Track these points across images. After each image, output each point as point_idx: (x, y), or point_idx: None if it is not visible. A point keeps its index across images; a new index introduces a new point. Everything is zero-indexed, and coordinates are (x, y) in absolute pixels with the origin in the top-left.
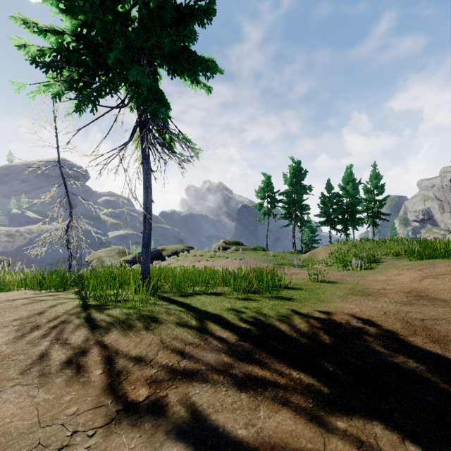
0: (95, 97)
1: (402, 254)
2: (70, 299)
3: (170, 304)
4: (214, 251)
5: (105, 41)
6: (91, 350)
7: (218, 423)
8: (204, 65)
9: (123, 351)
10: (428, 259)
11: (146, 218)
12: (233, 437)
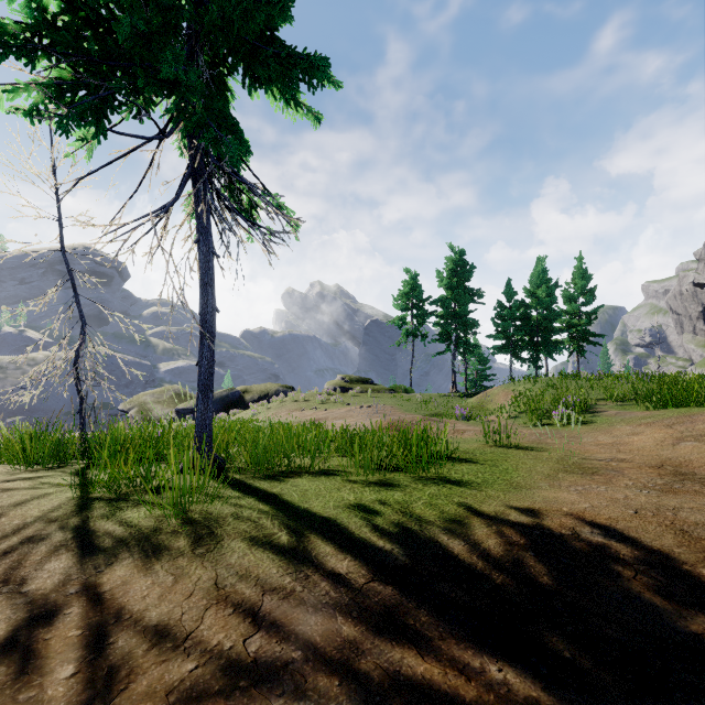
0: (99, 110)
1: (630, 399)
2: (61, 487)
3: (243, 495)
4: (327, 394)
5: (123, 12)
6: (65, 610)
7: None
8: (306, 64)
9: (133, 611)
10: (676, 407)
11: (204, 338)
12: None
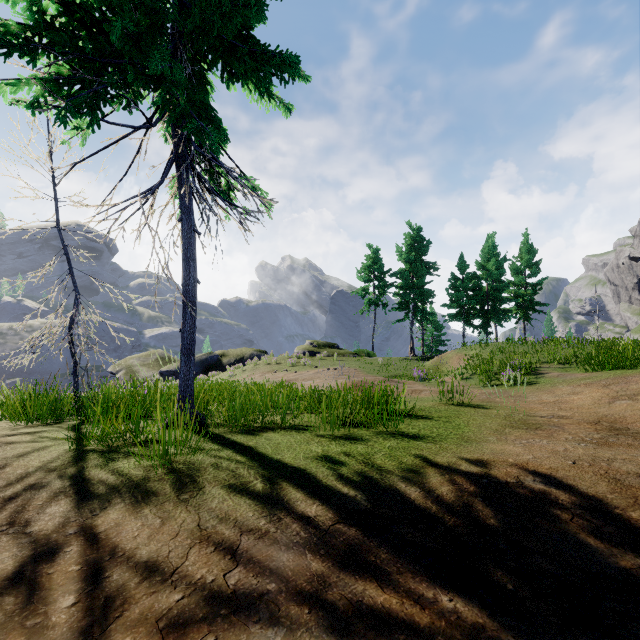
0: (94, 103)
1: (571, 362)
2: (58, 441)
3: (222, 448)
4: (297, 358)
5: (114, 15)
6: (66, 548)
7: None
8: (278, 60)
9: (126, 549)
10: (612, 369)
11: (186, 307)
12: None
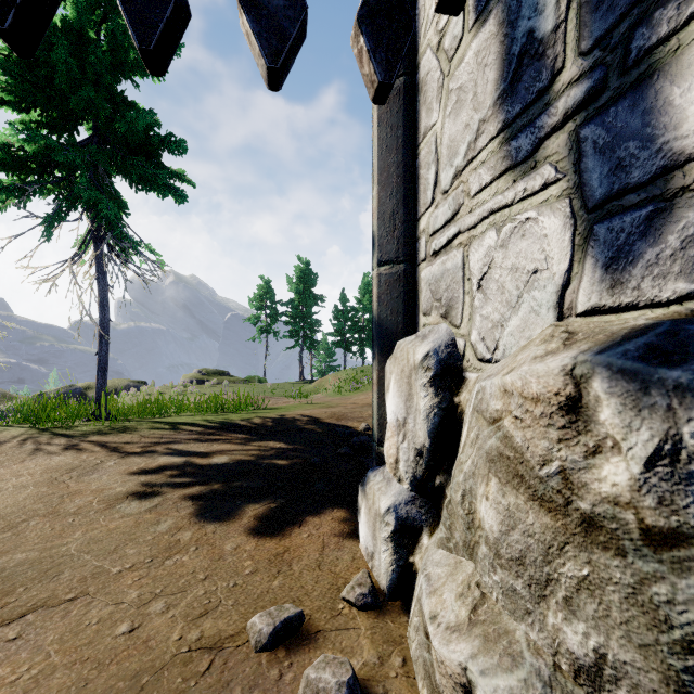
0: (57, 221)
1: None
2: (11, 429)
3: (139, 422)
4: (184, 386)
5: None
6: (81, 444)
7: (189, 450)
8: (174, 193)
9: (111, 441)
10: None
11: (103, 338)
12: (197, 451)
